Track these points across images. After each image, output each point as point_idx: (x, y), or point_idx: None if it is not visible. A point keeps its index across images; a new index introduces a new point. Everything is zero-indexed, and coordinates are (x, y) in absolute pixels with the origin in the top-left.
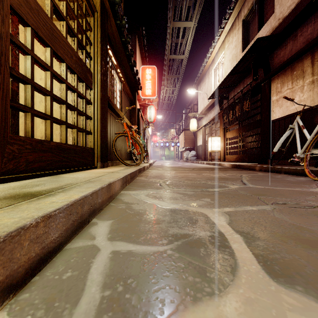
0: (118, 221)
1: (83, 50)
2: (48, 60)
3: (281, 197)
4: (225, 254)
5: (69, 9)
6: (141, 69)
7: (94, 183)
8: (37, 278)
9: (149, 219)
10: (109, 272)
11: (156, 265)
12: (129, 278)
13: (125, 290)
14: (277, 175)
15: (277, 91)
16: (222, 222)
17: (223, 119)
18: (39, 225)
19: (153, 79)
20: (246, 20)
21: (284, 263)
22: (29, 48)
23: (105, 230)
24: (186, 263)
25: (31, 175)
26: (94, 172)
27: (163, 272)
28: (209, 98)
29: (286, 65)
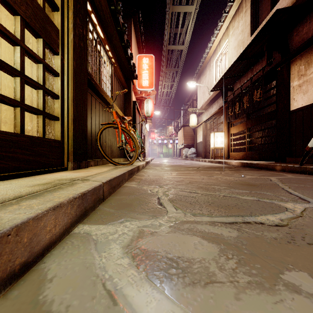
0: None
1: None
2: None
3: None
4: None
5: None
6: (138, 58)
7: None
8: None
9: None
10: None
11: None
12: None
13: None
14: None
15: (299, 75)
16: None
17: (227, 113)
18: None
19: (151, 69)
20: None
21: None
22: None
23: None
24: None
25: None
26: (46, 178)
27: None
28: (212, 90)
29: None
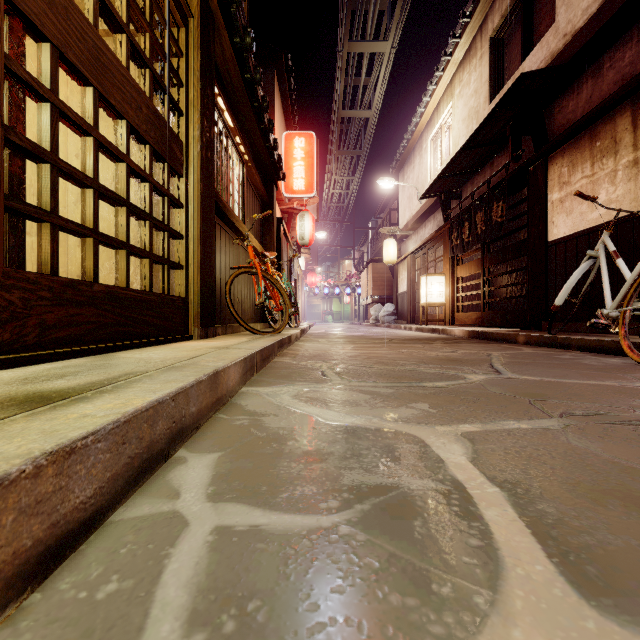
0: (232, 456)
1: (164, 96)
2: (89, 113)
3: (579, 400)
4: (470, 535)
5: (134, 8)
6: (285, 139)
7: (182, 370)
8: (37, 596)
9: (300, 451)
10: (205, 582)
11: (314, 563)
12: (251, 599)
13: (242, 631)
14: (563, 353)
15: (560, 182)
16: (459, 458)
17: (450, 239)
18: (42, 473)
19: (309, 159)
20: (497, 37)
21: (607, 558)
22: (46, 86)
23: (203, 475)
24: (382, 558)
25: (50, 354)
26: (186, 347)
27: (331, 580)
28: (423, 197)
29: (581, 129)
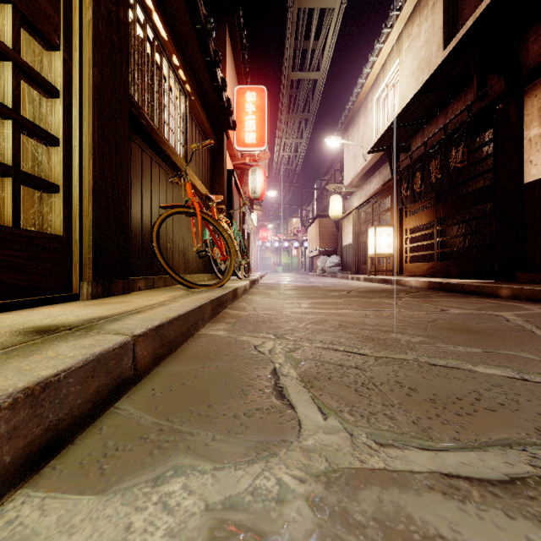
0: None
1: None
2: None
3: None
4: None
5: None
6: (237, 93)
7: None
8: None
9: None
10: None
11: None
12: None
13: None
14: None
15: None
16: None
17: (399, 191)
18: None
19: (260, 113)
20: None
21: None
22: None
23: None
24: None
25: None
26: None
27: None
28: (371, 151)
29: None
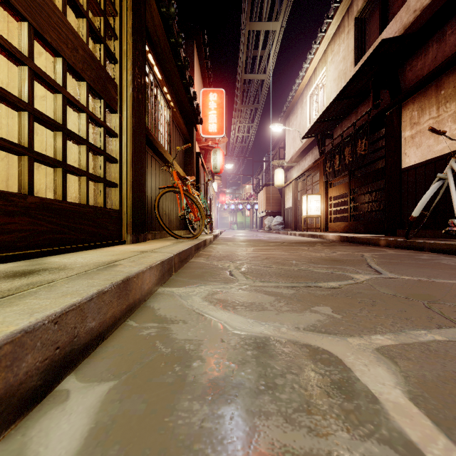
0: (125, 388)
1: (101, 45)
2: (24, 45)
3: None
4: None
5: None
6: (202, 94)
7: (92, 278)
8: None
9: (205, 379)
10: None
11: None
12: None
13: None
14: (420, 254)
15: (411, 123)
16: (393, 393)
17: (324, 168)
18: None
19: (220, 109)
20: (360, 17)
21: None
22: None
23: (76, 431)
24: None
25: None
26: (115, 250)
27: None
28: (304, 137)
29: (429, 81)
